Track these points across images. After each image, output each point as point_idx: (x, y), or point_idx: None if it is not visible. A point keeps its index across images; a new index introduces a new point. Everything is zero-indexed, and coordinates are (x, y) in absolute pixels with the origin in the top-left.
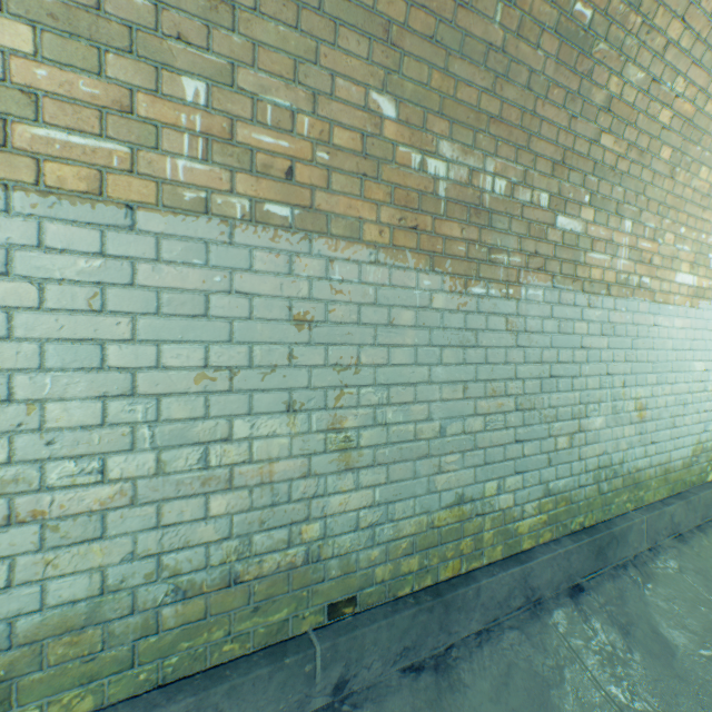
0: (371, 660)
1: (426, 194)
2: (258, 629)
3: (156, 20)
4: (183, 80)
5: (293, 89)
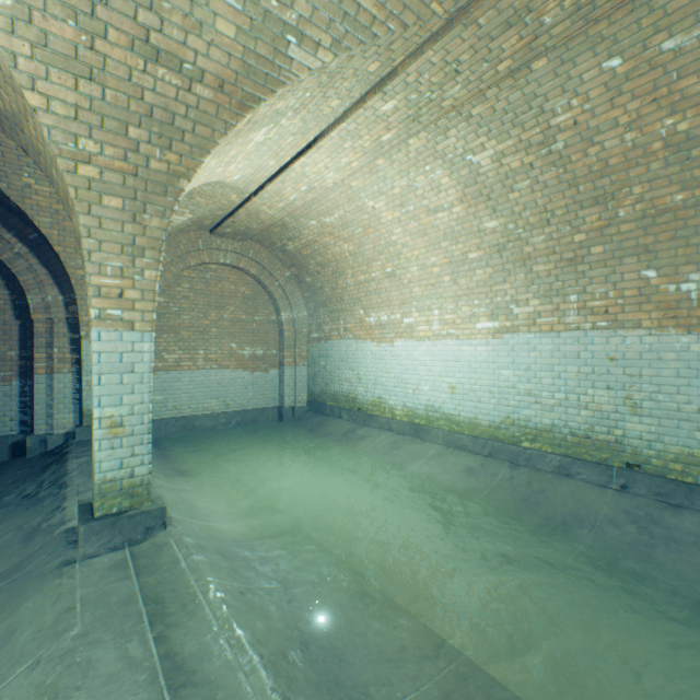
0: (638, 486)
1: (681, 300)
2: (595, 456)
3: (562, 286)
4: (570, 297)
5: (605, 285)
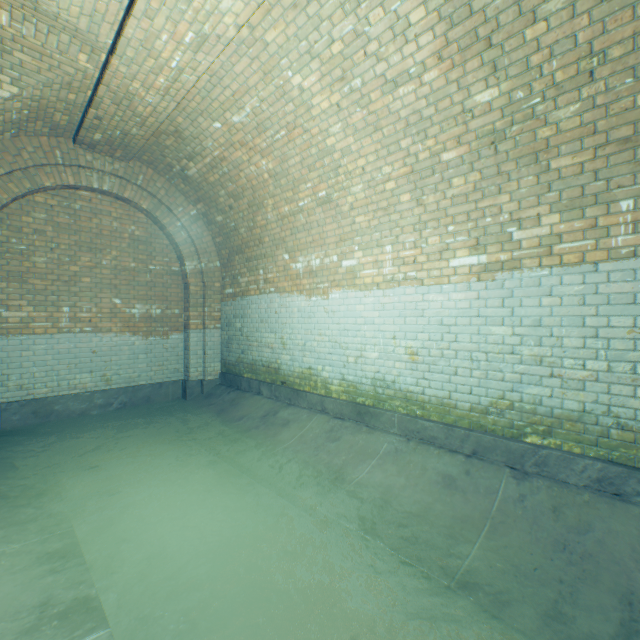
0: None
1: None
2: None
3: (606, 186)
4: (619, 204)
5: None
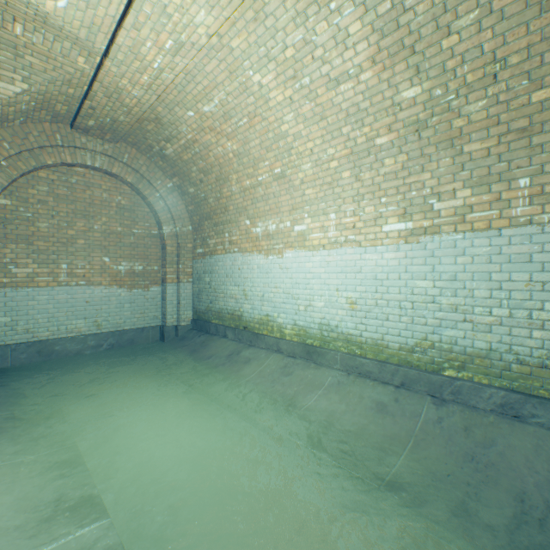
0: None
1: None
2: None
3: (507, 167)
4: (518, 181)
5: None
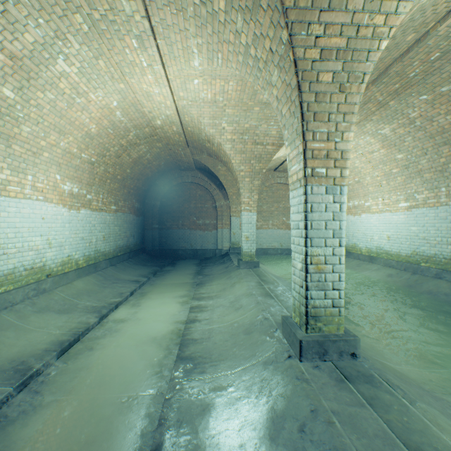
0: None
1: None
2: None
3: (437, 183)
4: (441, 189)
5: None
